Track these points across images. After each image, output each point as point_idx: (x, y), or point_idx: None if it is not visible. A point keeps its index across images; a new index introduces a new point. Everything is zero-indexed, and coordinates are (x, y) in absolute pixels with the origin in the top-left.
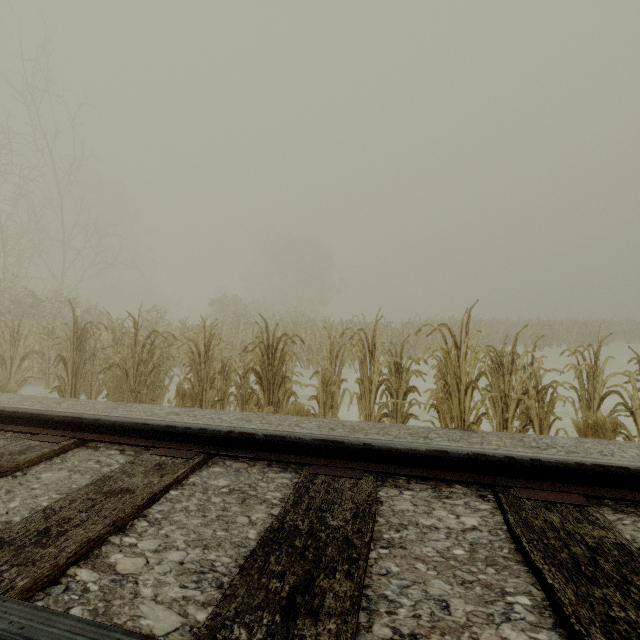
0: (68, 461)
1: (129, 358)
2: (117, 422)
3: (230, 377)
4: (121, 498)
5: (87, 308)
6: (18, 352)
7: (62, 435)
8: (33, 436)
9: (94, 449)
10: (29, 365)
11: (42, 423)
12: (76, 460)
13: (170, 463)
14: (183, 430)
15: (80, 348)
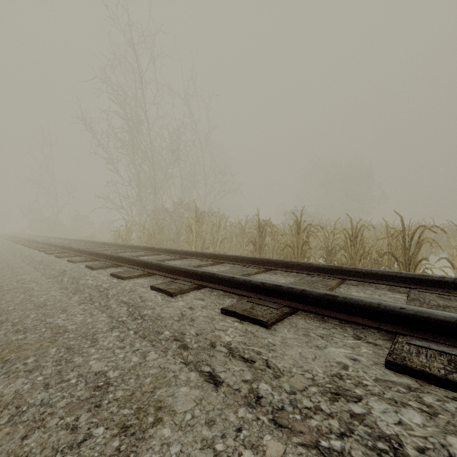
0: (351, 289)
1: (294, 241)
2: (372, 270)
3: (371, 257)
4: (456, 310)
5: (222, 217)
6: (219, 238)
7: (329, 276)
8: (310, 275)
9: (356, 285)
10: (221, 246)
11: (309, 269)
12: (357, 289)
13: (447, 297)
14: (437, 278)
15: (261, 235)
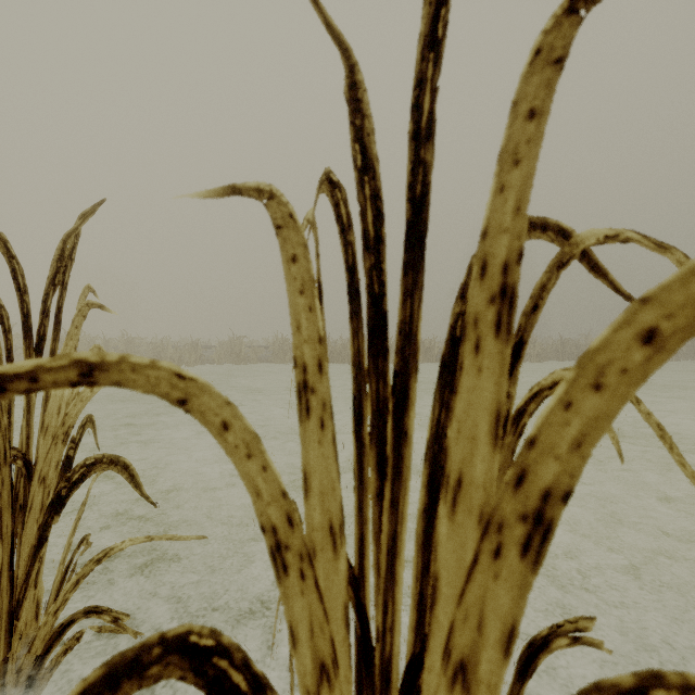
0: None
1: None
2: None
3: None
4: None
5: None
6: None
7: None
8: None
9: None
10: None
11: None
12: None
13: None
14: None
15: None
